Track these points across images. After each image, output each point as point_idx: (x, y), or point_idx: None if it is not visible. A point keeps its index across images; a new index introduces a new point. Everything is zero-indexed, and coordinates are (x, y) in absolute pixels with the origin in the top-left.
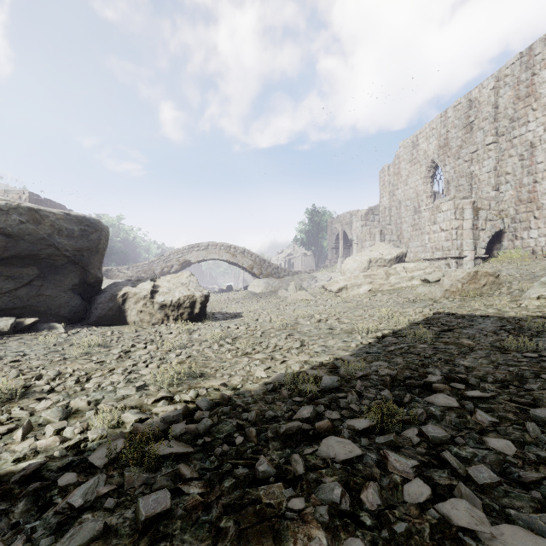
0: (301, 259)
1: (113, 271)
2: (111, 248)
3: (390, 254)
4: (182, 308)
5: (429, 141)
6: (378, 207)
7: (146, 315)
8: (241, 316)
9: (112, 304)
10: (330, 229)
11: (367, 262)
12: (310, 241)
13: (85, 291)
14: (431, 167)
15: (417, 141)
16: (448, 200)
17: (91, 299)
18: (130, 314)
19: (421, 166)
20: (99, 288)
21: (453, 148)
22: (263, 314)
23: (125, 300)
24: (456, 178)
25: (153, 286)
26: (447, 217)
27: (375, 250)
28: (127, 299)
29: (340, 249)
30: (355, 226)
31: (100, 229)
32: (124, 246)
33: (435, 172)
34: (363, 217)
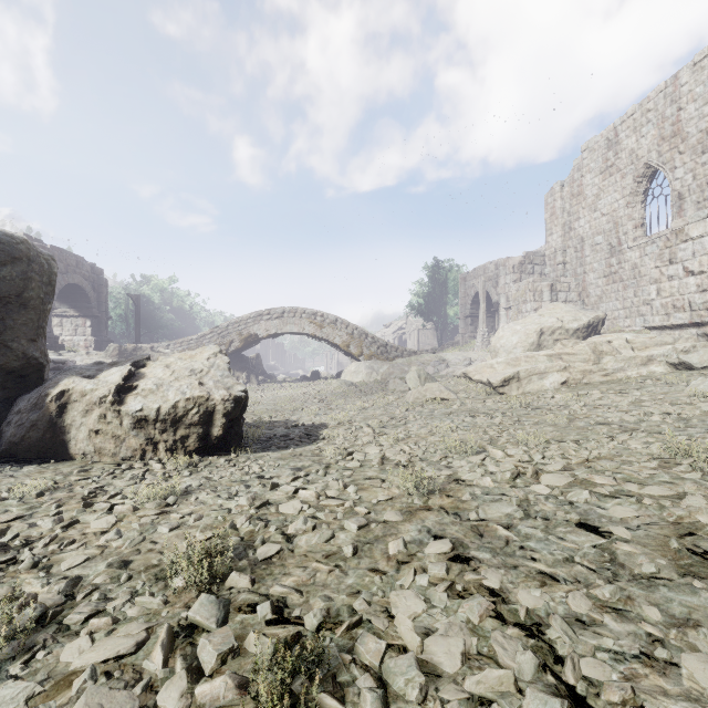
0: (417, 335)
1: (143, 350)
2: (157, 320)
3: (576, 321)
4: (185, 425)
5: (640, 132)
6: (539, 253)
7: (107, 439)
8: (320, 438)
9: (35, 416)
10: (463, 289)
11: (536, 334)
12: (430, 308)
13: (2, 385)
14: (643, 176)
15: (616, 136)
16: (705, 217)
17: (13, 403)
18: (74, 437)
19: (623, 177)
20: (40, 379)
21: (692, 137)
22: (363, 434)
23: (65, 407)
24: (699, 188)
25: (124, 376)
26: (703, 247)
27: (548, 314)
28: (68, 403)
29: (481, 317)
30: (503, 282)
31: (25, 256)
32: (178, 318)
33: (650, 185)
34: (515, 267)
